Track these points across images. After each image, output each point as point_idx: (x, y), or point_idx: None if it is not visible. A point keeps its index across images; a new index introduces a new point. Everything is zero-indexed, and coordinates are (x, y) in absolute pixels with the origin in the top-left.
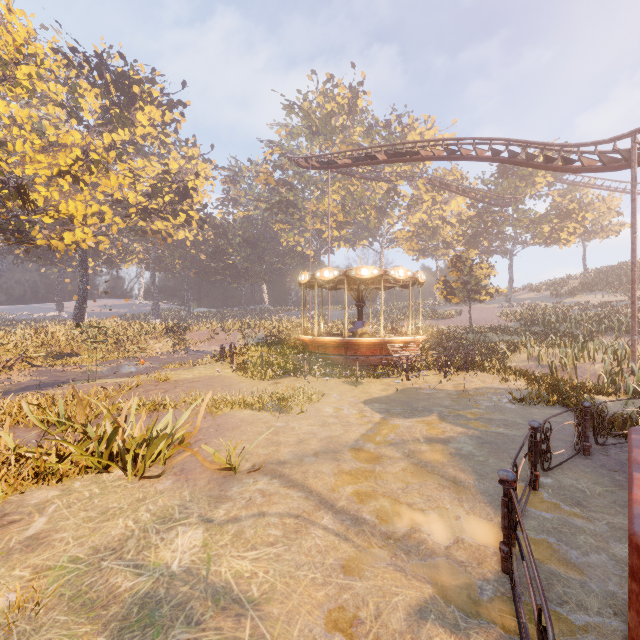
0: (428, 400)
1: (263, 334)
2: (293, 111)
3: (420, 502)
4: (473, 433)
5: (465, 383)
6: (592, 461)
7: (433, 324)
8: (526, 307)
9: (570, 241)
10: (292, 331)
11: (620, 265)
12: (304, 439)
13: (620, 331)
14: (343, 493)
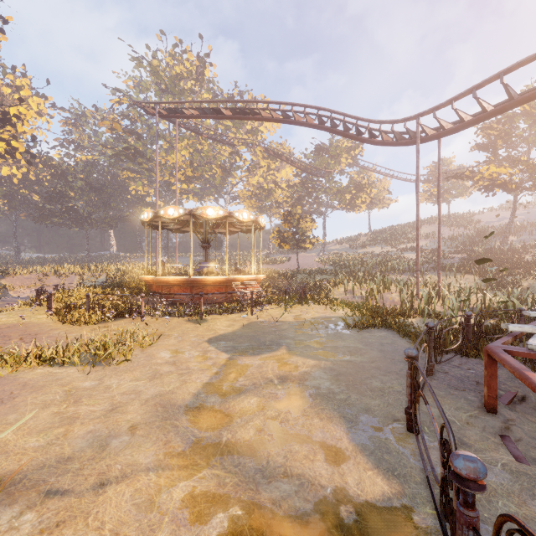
0: (274, 332)
1: (105, 278)
2: (142, 65)
3: (290, 492)
4: (325, 364)
5: (303, 314)
6: (438, 381)
7: (269, 268)
8: (335, 255)
9: (362, 208)
10: (137, 274)
11: (390, 228)
12: (120, 403)
13: (399, 270)
14: (167, 505)
